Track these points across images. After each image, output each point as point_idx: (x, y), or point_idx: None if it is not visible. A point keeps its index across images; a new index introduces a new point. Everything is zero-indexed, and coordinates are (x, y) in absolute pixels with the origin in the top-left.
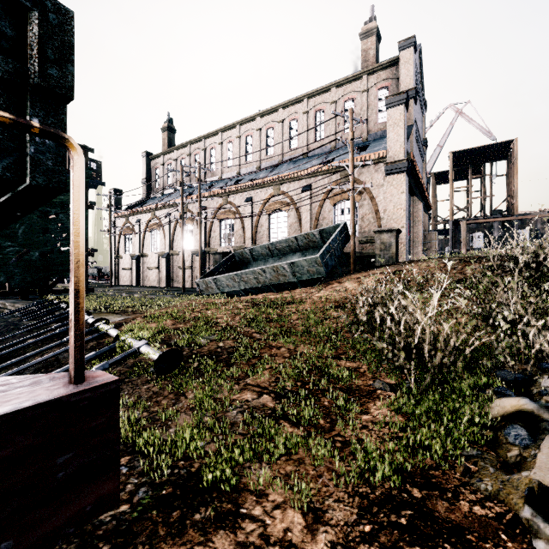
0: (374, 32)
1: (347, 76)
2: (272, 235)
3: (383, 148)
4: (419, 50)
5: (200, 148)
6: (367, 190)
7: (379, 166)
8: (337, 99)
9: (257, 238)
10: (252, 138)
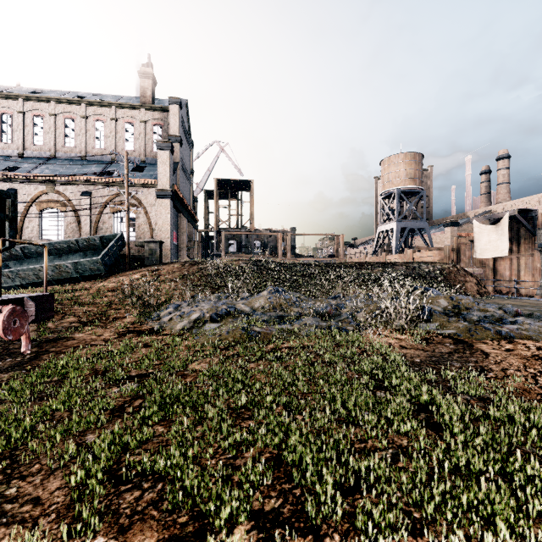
0: (151, 77)
1: (127, 103)
2: (44, 232)
3: (156, 175)
4: (186, 103)
5: None
6: (143, 206)
7: (152, 190)
8: (118, 117)
9: (24, 234)
10: (12, 118)
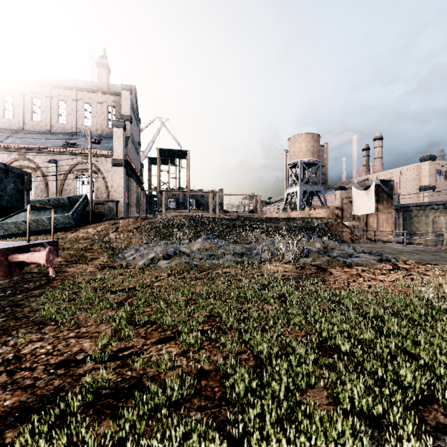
0: (106, 67)
1: (86, 87)
2: None
3: (111, 147)
4: (135, 89)
5: None
6: (101, 172)
7: (108, 159)
8: (78, 98)
9: None
10: None
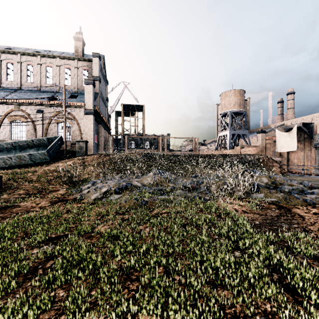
0: (81, 40)
1: (66, 56)
2: (13, 135)
3: (84, 100)
4: (103, 57)
5: None
6: (75, 119)
7: (81, 109)
8: (60, 65)
9: (0, 136)
10: None
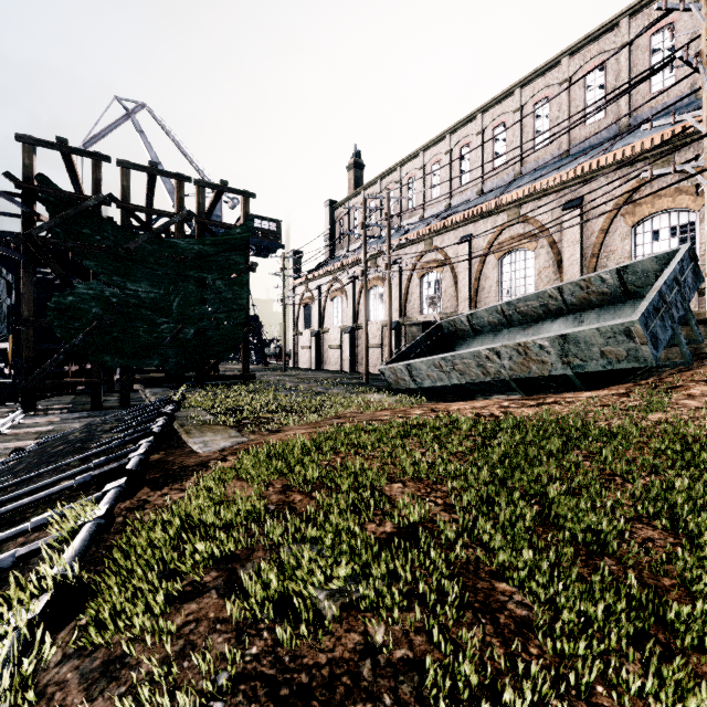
0: None
1: None
2: (504, 292)
3: None
4: None
5: (394, 181)
6: None
7: None
8: (633, 36)
9: (479, 299)
10: (470, 148)
